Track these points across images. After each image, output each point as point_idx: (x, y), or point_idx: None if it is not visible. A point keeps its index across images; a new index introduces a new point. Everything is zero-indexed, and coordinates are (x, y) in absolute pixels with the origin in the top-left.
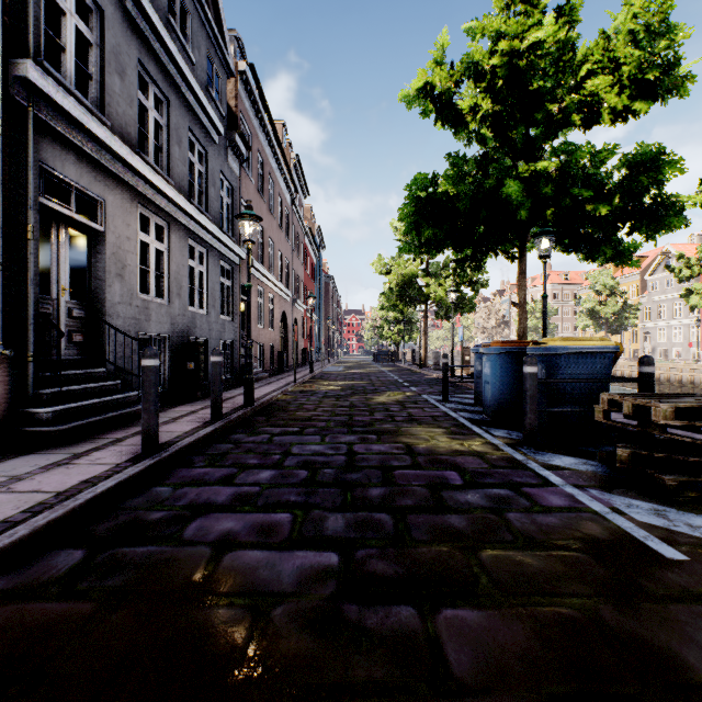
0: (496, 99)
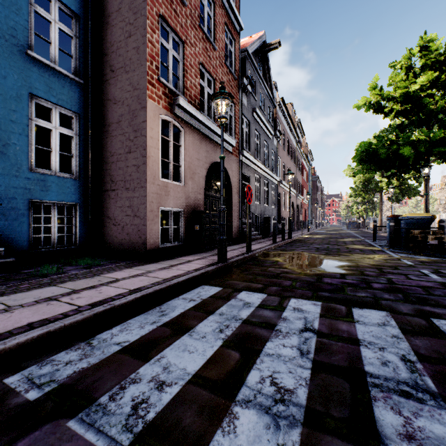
0: (402, 104)
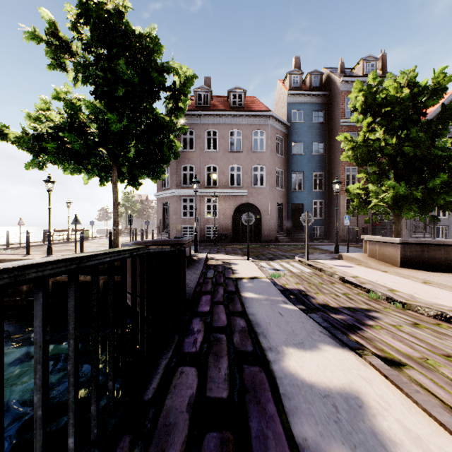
0: None
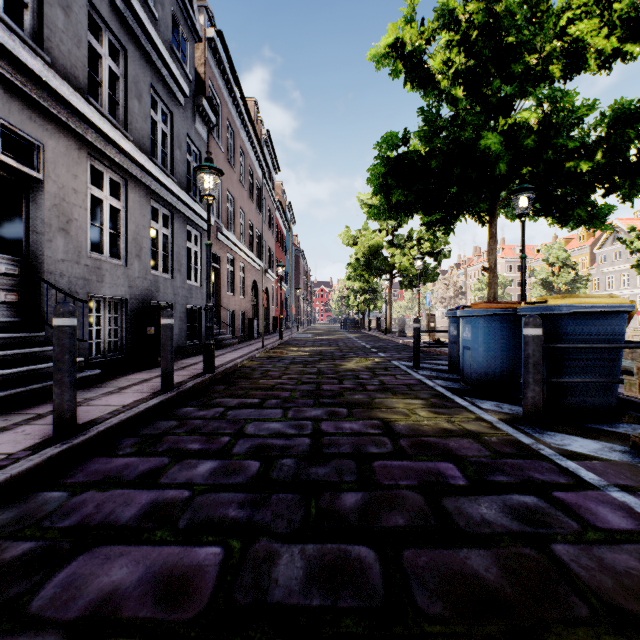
0: (469, 53)
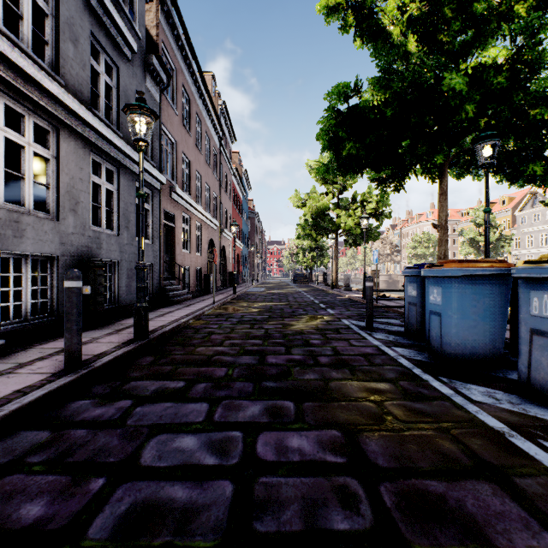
0: None
